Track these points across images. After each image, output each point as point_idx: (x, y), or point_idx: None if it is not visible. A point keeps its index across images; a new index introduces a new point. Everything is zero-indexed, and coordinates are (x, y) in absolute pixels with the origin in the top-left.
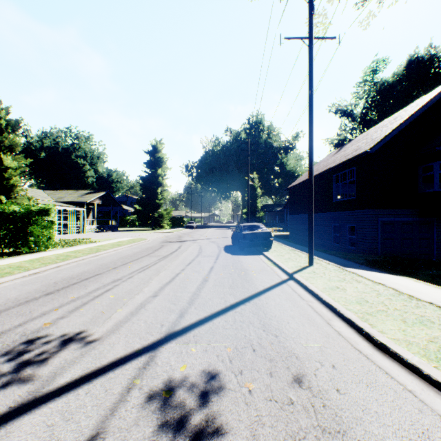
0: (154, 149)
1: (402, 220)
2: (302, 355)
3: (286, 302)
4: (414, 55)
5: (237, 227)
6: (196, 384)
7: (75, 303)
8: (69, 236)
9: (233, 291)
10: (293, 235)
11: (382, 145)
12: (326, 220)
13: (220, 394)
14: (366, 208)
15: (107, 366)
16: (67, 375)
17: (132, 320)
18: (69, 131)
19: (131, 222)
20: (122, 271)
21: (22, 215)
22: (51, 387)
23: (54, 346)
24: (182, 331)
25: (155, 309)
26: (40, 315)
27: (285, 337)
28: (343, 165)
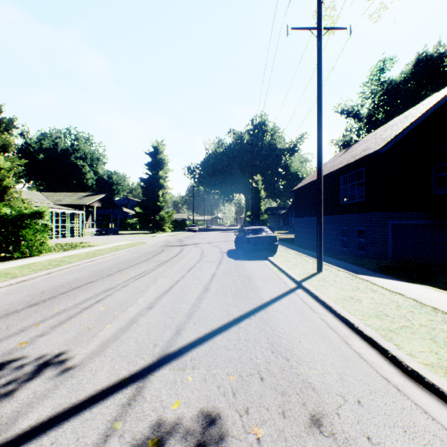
0: (155, 151)
1: (414, 224)
2: (319, 385)
3: (296, 315)
4: (422, 53)
5: (240, 230)
6: (190, 430)
7: (60, 317)
8: (67, 240)
9: (237, 301)
10: (298, 238)
11: (393, 144)
12: (333, 223)
13: (220, 445)
14: (376, 211)
15: (83, 403)
16: (32, 416)
17: (121, 339)
18: (69, 132)
19: (132, 226)
20: (117, 279)
21: (14, 218)
22: (9, 434)
23: (25, 374)
24: (178, 353)
25: (149, 324)
26: (18, 331)
27: (298, 360)
28: (351, 166)
